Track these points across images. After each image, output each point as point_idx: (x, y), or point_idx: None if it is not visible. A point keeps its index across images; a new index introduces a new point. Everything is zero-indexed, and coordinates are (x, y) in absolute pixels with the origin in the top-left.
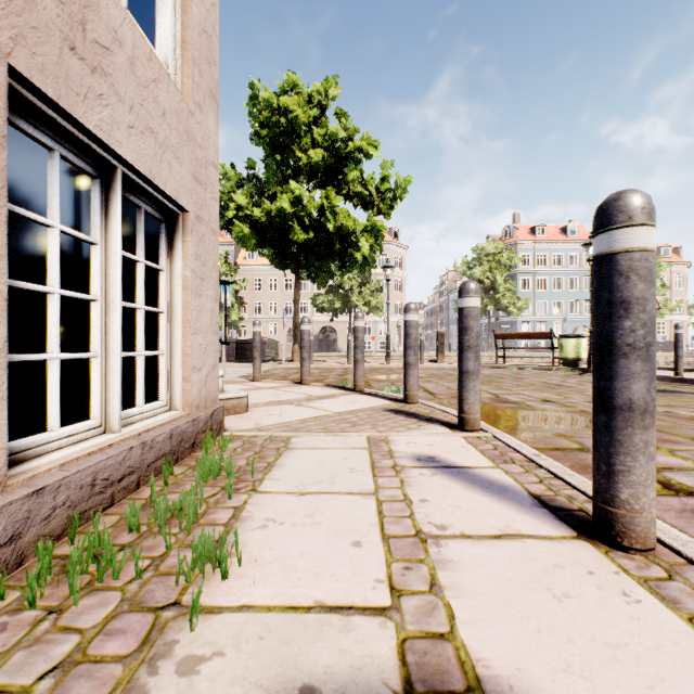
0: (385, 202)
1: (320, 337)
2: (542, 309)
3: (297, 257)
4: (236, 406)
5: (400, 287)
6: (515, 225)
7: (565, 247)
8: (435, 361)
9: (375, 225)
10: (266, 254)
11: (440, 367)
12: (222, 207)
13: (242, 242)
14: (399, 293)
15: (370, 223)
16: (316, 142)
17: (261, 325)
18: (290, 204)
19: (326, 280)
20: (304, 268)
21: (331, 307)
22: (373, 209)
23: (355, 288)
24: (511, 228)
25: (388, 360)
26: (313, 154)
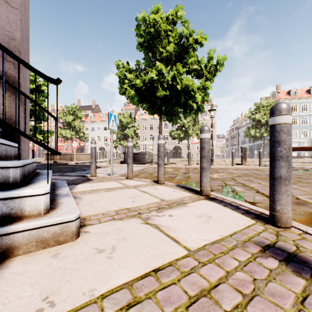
0: (210, 72)
1: (173, 151)
2: (295, 135)
3: (160, 107)
4: (59, 233)
5: (213, 126)
6: (278, 90)
7: (309, 101)
8: (240, 164)
9: (205, 85)
10: (145, 108)
11: (245, 168)
12: (121, 83)
13: (132, 101)
14: (213, 129)
15: (201, 84)
16: (170, 41)
17: (146, 146)
18: (155, 75)
19: (176, 120)
20: (164, 114)
21: (178, 136)
22: (203, 78)
23: (190, 127)
24: (275, 92)
25: (212, 163)
26: (169, 48)
